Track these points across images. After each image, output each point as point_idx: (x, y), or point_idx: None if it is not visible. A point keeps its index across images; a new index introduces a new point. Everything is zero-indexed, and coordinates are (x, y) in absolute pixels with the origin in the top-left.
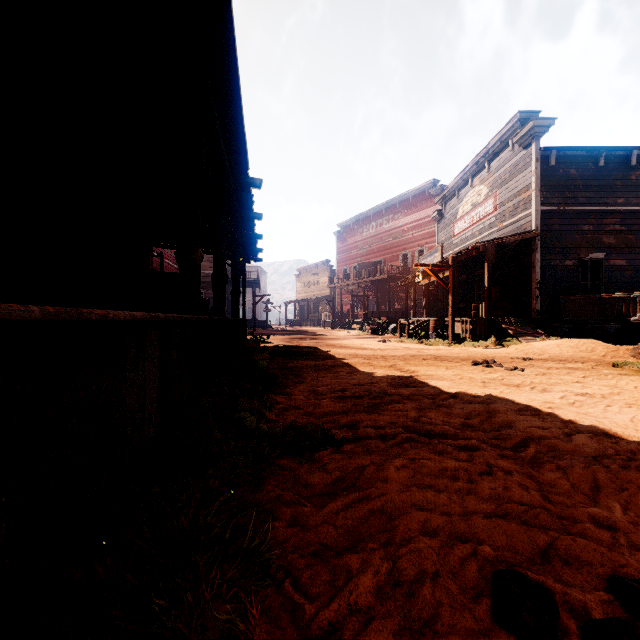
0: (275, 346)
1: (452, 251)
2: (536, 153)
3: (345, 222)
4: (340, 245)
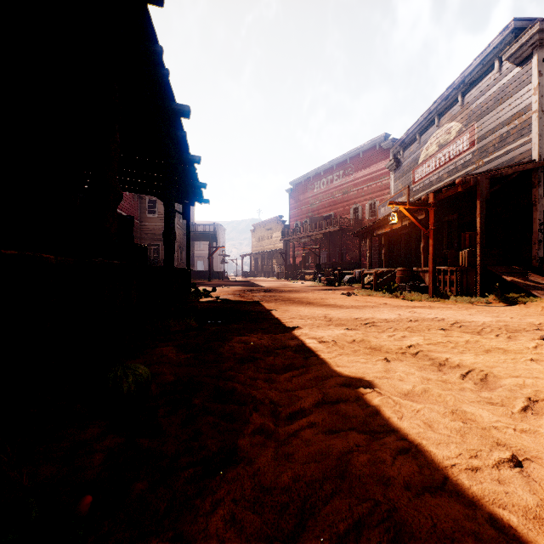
0: (219, 301)
1: (412, 198)
2: (539, 65)
3: (297, 180)
4: (292, 201)
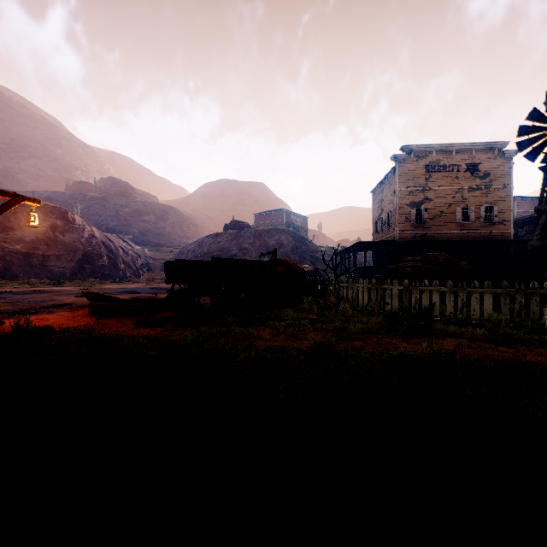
0: None
1: None
2: None
3: None
4: None
